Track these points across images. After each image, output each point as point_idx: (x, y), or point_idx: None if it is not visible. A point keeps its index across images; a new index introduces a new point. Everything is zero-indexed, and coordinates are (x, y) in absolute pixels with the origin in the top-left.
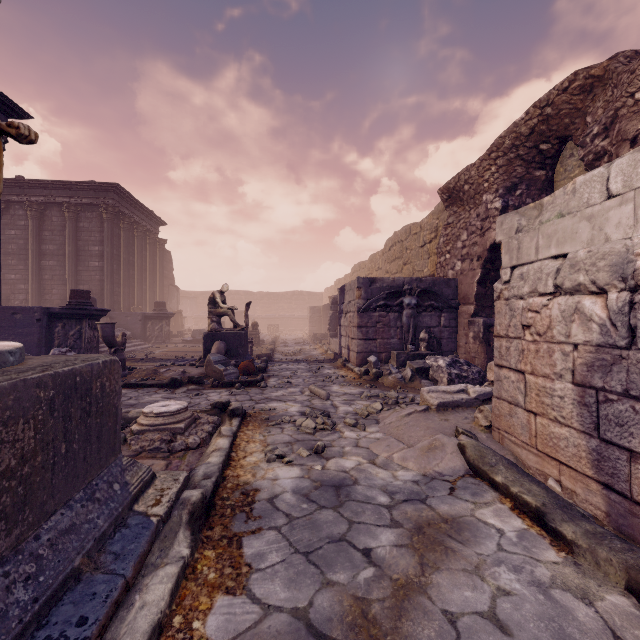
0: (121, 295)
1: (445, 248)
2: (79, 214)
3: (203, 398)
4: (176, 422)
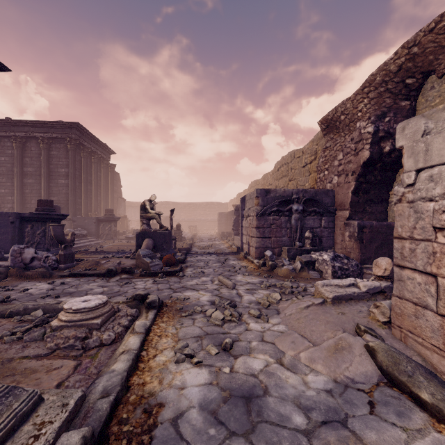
0: (82, 204)
1: (324, 166)
2: (51, 145)
3: (131, 286)
4: (93, 317)
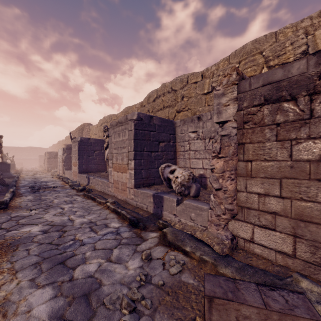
0: None
1: None
2: None
3: None
4: None
